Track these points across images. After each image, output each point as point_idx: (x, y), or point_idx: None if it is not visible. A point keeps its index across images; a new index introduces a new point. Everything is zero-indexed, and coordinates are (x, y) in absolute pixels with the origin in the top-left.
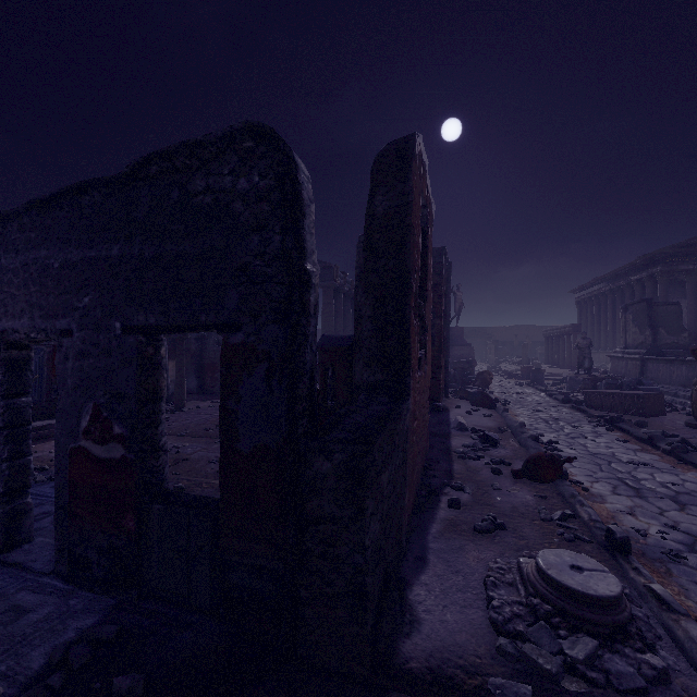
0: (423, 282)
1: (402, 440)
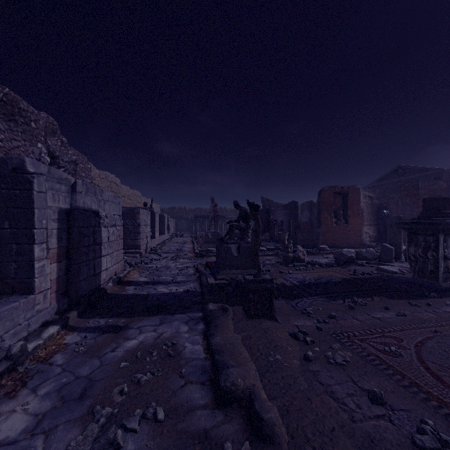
0: (347, 206)
1: (315, 233)
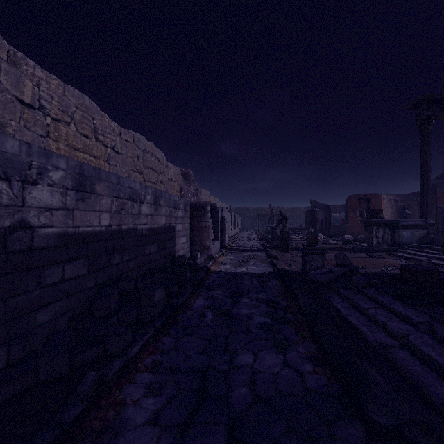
0: (370, 208)
1: (343, 227)
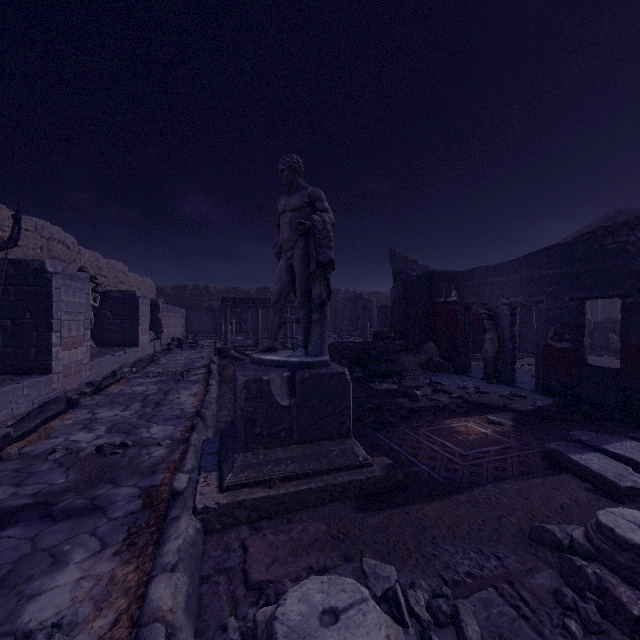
0: None
1: None
